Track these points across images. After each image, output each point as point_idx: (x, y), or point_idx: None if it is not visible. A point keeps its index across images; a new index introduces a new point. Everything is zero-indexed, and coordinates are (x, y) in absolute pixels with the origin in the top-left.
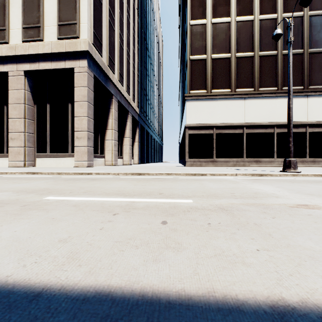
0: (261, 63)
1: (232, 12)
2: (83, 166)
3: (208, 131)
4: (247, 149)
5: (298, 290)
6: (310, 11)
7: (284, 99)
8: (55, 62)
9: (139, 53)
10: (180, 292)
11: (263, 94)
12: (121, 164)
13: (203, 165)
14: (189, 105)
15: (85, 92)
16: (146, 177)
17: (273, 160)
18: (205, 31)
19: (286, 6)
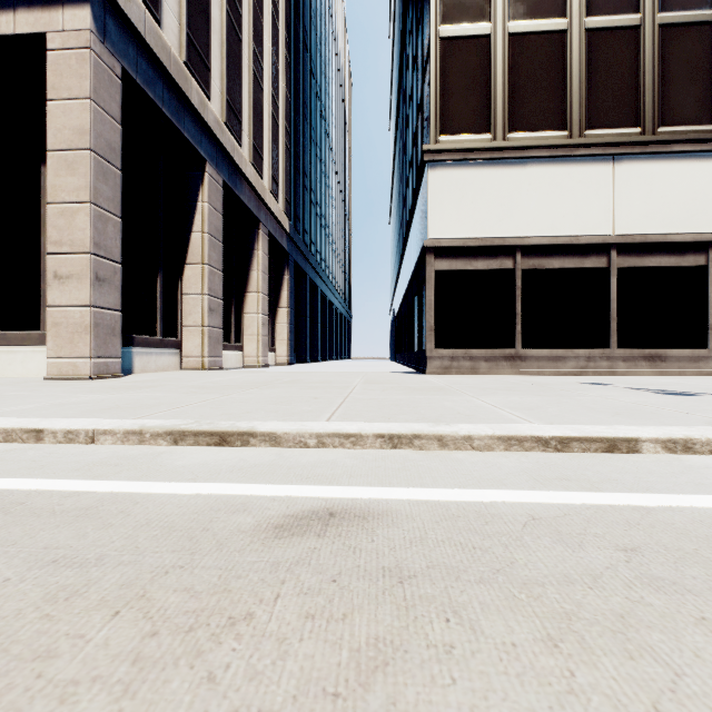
0: (666, 48)
1: None
2: (76, 376)
3: (496, 261)
4: (619, 319)
5: None
6: None
7: None
8: None
9: (291, 76)
10: None
11: (673, 145)
12: (236, 366)
13: (482, 371)
14: (439, 181)
15: (85, 119)
16: (235, 487)
17: (704, 353)
18: None
19: None
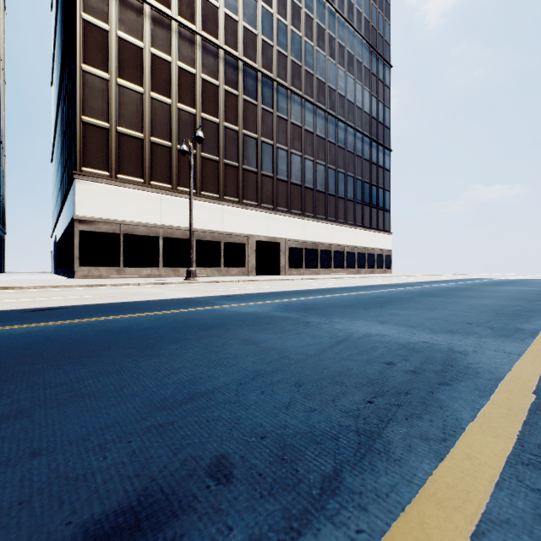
0: (180, 159)
1: (146, 83)
2: None
3: (112, 229)
4: (164, 256)
5: (124, 301)
6: (225, 122)
7: (202, 204)
8: None
9: None
10: (91, 304)
11: (182, 195)
12: None
13: (104, 277)
14: (82, 189)
15: None
16: (23, 290)
17: None
18: (108, 91)
19: (205, 106)
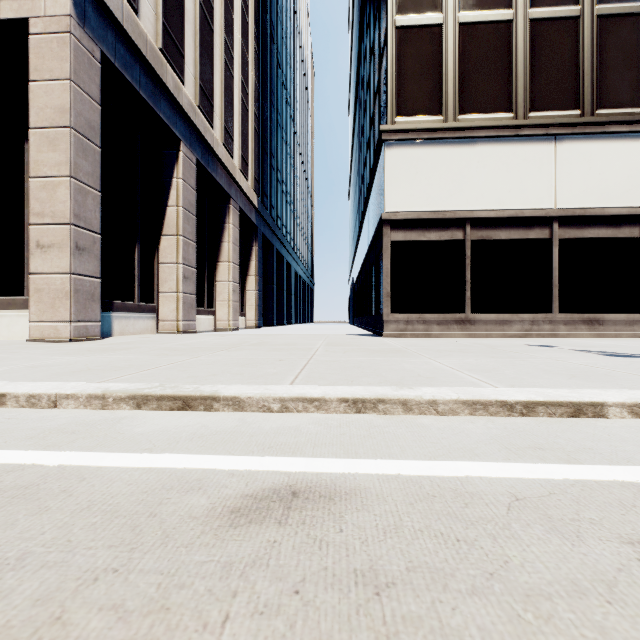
0: (603, 37)
1: None
2: (57, 339)
3: (447, 232)
4: (561, 285)
5: None
6: None
7: None
8: None
9: (259, 65)
10: None
11: (610, 126)
12: (209, 329)
13: (434, 334)
14: (395, 159)
15: (66, 98)
16: (192, 459)
17: (639, 318)
18: None
19: None
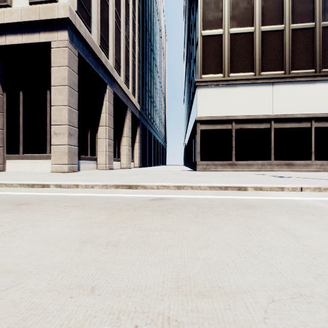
0: (294, 38)
1: None
2: (62, 171)
3: (224, 125)
4: (275, 148)
5: None
6: None
7: (324, 84)
8: (26, 34)
9: (140, 42)
10: None
11: (297, 78)
12: (118, 168)
13: (219, 170)
14: (201, 93)
15: (65, 74)
16: (138, 195)
17: (310, 163)
18: None
19: None
